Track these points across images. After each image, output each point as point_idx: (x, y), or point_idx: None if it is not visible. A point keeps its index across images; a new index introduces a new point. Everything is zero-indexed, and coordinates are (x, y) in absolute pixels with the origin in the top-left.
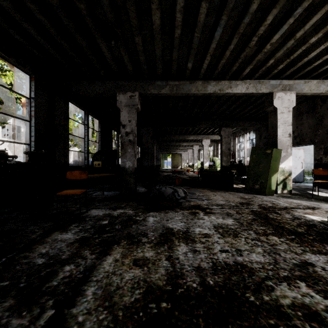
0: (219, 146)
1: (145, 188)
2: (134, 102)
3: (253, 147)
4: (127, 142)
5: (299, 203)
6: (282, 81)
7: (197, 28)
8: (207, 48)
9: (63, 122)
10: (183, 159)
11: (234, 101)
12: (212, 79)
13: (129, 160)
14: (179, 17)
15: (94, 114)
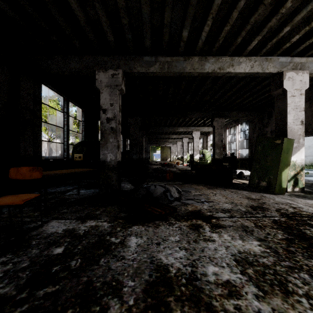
0: (209, 139)
1: (131, 184)
2: (117, 82)
3: (259, 137)
4: (109, 130)
5: None
6: (293, 59)
7: None
8: (209, 7)
9: (32, 106)
10: (172, 152)
11: (230, 87)
12: (211, 55)
13: (111, 151)
14: None
15: (76, 101)
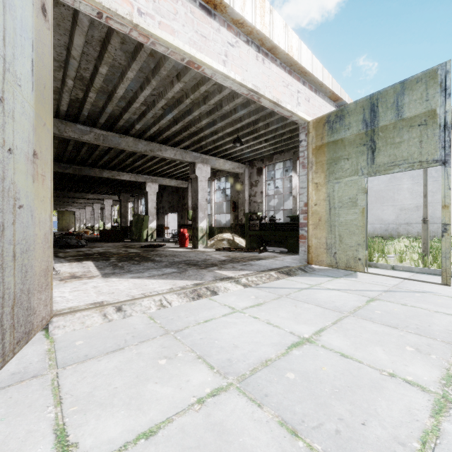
0: None
1: None
2: None
3: (135, 214)
4: None
5: (152, 243)
6: (151, 177)
7: (94, 154)
8: (101, 159)
9: None
10: (78, 219)
11: None
12: (107, 168)
13: None
14: (84, 150)
15: None
